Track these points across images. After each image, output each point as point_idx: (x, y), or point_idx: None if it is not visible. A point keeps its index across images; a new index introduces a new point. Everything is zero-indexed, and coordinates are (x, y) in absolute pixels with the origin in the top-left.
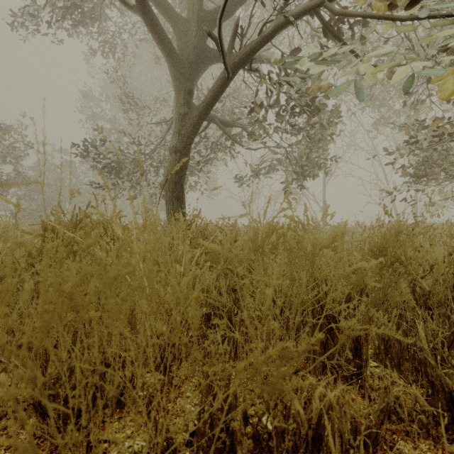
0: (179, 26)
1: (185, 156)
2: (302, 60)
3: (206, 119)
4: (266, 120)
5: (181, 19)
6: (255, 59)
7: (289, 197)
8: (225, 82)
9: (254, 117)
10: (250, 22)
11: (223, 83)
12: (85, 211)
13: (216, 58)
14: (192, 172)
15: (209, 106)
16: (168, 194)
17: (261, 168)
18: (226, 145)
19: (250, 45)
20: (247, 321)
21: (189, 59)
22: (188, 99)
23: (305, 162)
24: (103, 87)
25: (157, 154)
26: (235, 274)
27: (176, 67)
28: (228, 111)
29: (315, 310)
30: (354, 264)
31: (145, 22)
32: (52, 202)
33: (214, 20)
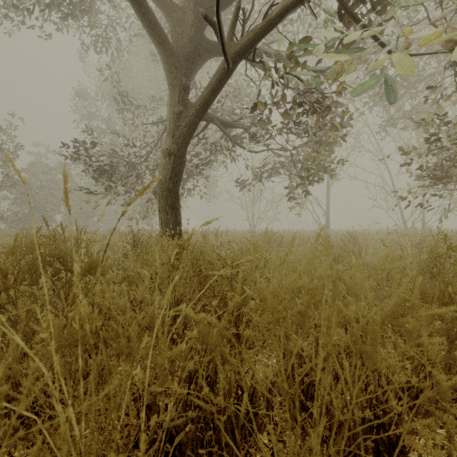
0: (173, 14)
1: (180, 160)
2: (319, 45)
3: (204, 119)
4: (270, 120)
5: (176, 6)
6: (258, 54)
7: (293, 202)
8: (224, 76)
9: (256, 117)
10: (253, 6)
11: (222, 77)
12: (33, 240)
13: (214, 51)
14: (190, 175)
15: (207, 103)
16: (161, 201)
17: (263, 171)
18: (226, 147)
19: (253, 32)
20: (259, 439)
21: (184, 52)
22: (183, 96)
23: (311, 166)
24: (99, 86)
25: (153, 156)
26: (239, 360)
27: (170, 59)
28: (228, 111)
29: (366, 417)
30: (456, 376)
31: (133, 7)
32: (45, 205)
33: (213, 8)
